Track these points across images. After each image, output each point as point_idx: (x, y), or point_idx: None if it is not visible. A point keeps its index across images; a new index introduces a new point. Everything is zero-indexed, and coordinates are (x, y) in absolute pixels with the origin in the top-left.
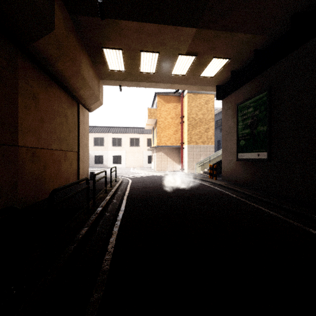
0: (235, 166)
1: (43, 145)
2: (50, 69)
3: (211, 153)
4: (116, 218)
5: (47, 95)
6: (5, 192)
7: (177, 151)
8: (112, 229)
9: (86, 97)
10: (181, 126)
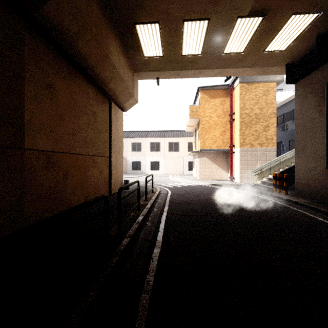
0: (322, 176)
1: (63, 149)
2: (69, 51)
3: (271, 158)
4: (148, 265)
5: (68, 87)
6: (3, 211)
7: (225, 156)
8: (139, 298)
9: (118, 92)
10: (231, 125)
